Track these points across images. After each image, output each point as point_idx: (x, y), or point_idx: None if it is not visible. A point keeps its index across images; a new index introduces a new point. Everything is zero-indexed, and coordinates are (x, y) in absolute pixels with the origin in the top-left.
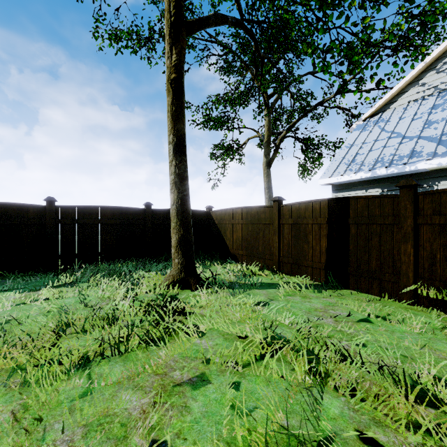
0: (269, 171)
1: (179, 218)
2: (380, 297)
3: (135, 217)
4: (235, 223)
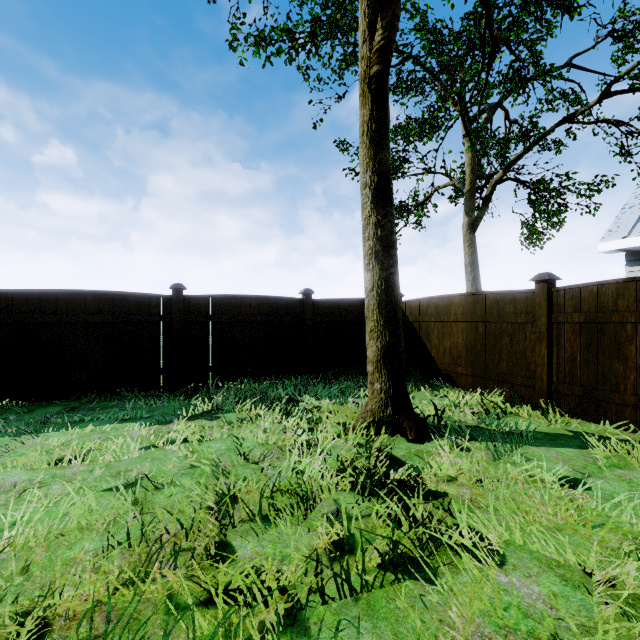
0: (473, 237)
1: (383, 313)
2: None
3: (288, 312)
4: (448, 321)
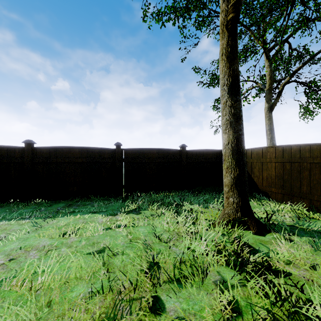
0: (271, 115)
1: (235, 157)
2: None
3: (173, 156)
4: (265, 162)
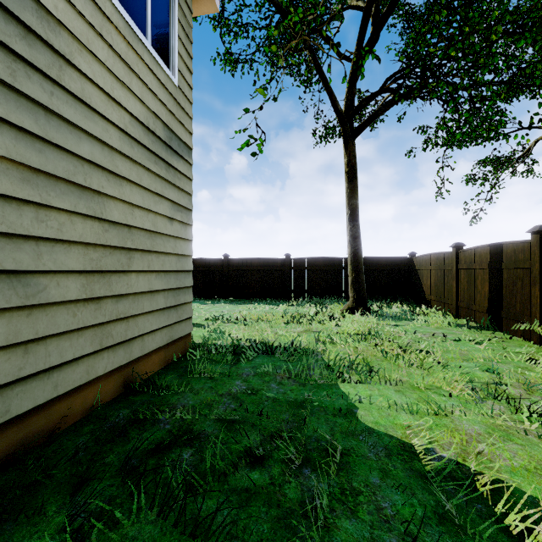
0: None
1: (352, 265)
2: (520, 339)
3: (340, 265)
4: (428, 269)
